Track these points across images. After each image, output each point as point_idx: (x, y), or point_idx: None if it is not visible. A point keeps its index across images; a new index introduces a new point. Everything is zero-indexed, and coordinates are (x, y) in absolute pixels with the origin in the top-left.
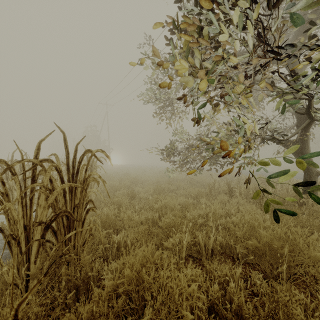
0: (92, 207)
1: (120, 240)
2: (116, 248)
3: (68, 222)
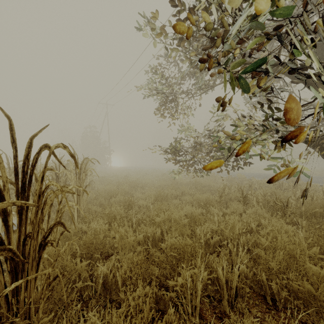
0: (50, 240)
1: (108, 272)
2: (101, 284)
3: (12, 264)
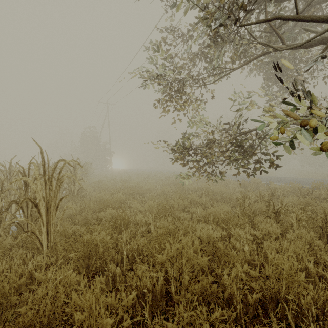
0: None
1: None
2: None
3: None
